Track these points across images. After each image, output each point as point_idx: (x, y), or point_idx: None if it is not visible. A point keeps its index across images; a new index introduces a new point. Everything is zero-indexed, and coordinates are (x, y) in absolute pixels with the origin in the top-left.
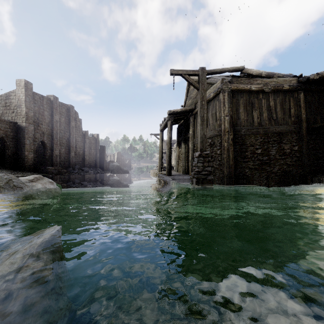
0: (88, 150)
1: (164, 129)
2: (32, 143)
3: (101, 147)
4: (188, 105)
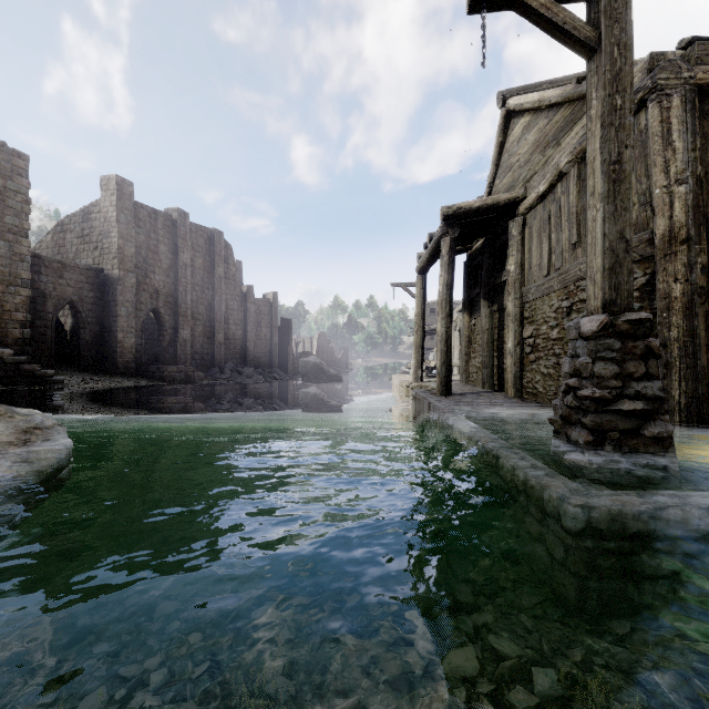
0: (255, 329)
1: (429, 267)
2: (133, 314)
3: (283, 322)
4: (499, 193)
